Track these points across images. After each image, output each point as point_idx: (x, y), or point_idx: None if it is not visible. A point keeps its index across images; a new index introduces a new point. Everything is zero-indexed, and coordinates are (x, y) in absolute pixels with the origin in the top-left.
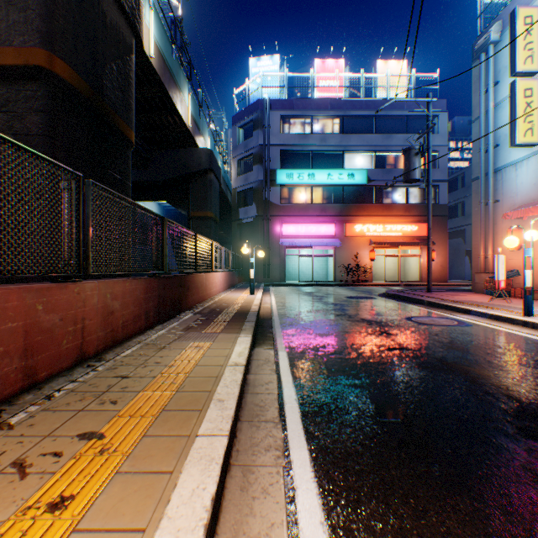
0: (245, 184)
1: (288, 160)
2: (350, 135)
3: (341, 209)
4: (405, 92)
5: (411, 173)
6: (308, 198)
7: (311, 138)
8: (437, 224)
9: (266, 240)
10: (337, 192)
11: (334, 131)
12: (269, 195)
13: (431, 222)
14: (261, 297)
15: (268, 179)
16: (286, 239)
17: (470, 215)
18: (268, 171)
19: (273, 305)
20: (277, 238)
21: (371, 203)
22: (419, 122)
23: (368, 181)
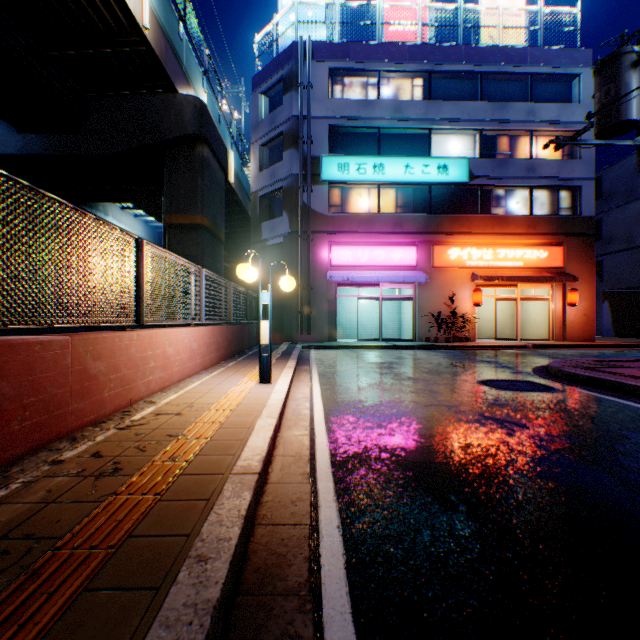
0: (270, 183)
1: (341, 144)
2: (440, 103)
3: (427, 223)
4: (523, 44)
5: (623, 107)
6: (372, 206)
7: (378, 106)
8: (579, 249)
9: (305, 273)
10: (419, 197)
11: (415, 98)
12: (310, 198)
13: (569, 245)
14: (283, 396)
15: (308, 171)
16: (337, 272)
17: (613, 239)
18: (308, 159)
19: (318, 433)
20: (323, 269)
21: (475, 214)
22: (549, 86)
23: (470, 179)
